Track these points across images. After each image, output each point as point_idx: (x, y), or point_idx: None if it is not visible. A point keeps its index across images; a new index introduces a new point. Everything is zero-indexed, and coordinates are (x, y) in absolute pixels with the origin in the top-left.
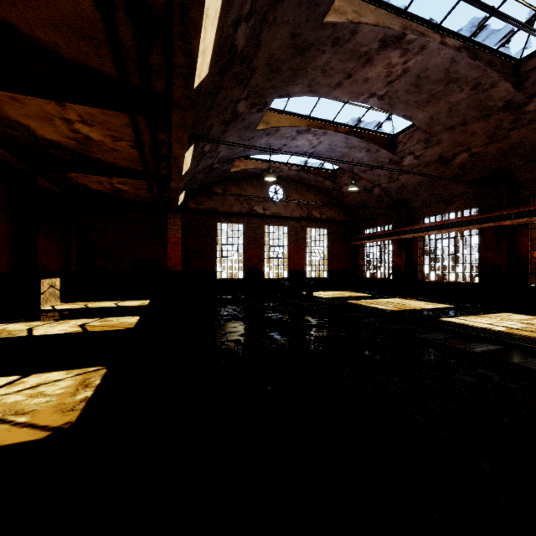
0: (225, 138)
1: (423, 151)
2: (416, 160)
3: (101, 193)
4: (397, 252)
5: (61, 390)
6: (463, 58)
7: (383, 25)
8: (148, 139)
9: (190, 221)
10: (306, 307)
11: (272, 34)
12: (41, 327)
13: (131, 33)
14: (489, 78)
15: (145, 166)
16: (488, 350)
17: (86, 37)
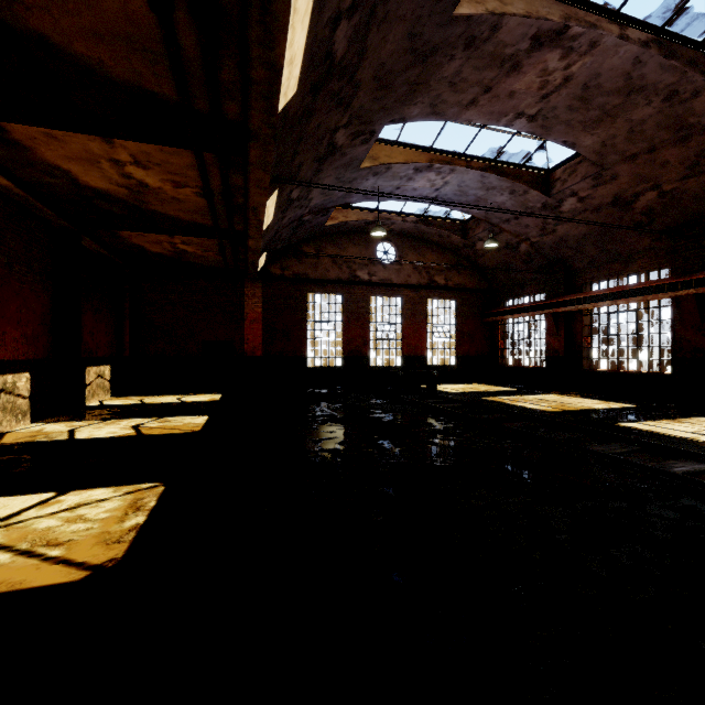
0: (319, 181)
1: (591, 190)
2: (581, 203)
3: (161, 257)
4: (553, 331)
5: (106, 514)
6: (652, 56)
7: (536, 15)
8: (219, 184)
9: (273, 291)
10: (428, 406)
11: (383, 35)
12: (85, 428)
13: (196, 40)
14: (690, 83)
15: (215, 219)
16: (694, 471)
17: (138, 49)
